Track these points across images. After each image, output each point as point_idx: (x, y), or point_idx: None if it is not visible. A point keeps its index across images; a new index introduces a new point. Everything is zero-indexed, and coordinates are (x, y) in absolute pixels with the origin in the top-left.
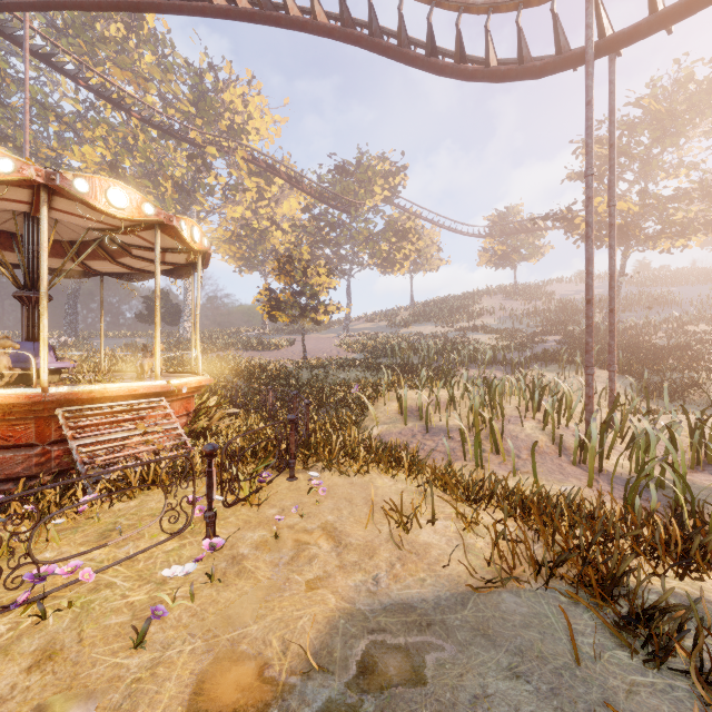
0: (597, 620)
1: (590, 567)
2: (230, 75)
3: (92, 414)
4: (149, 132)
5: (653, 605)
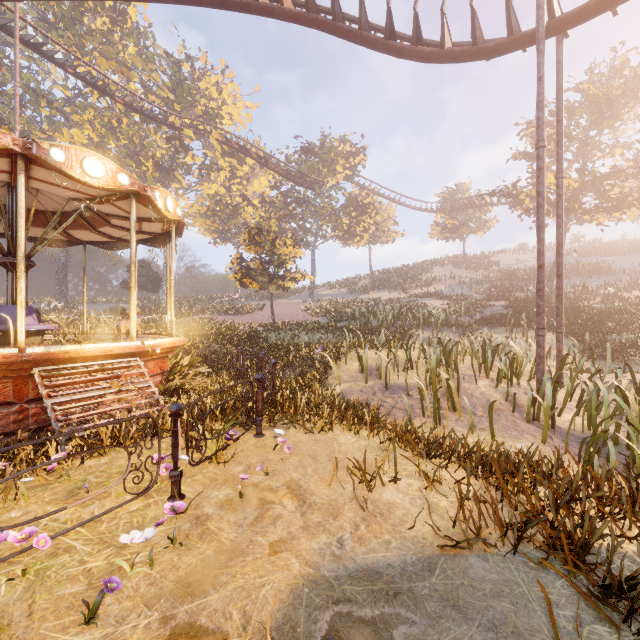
0: (571, 588)
1: (562, 533)
2: (206, 64)
3: (69, 373)
4: (132, 117)
5: (632, 576)
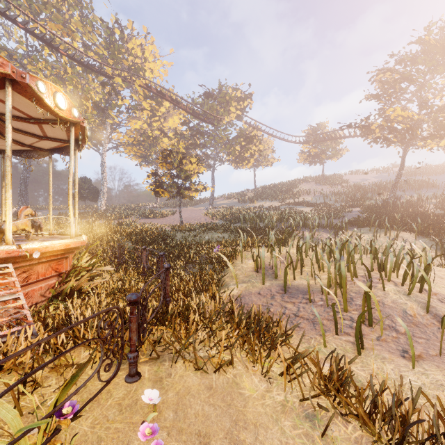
0: None
1: None
2: (132, 30)
3: None
4: (75, 68)
5: None
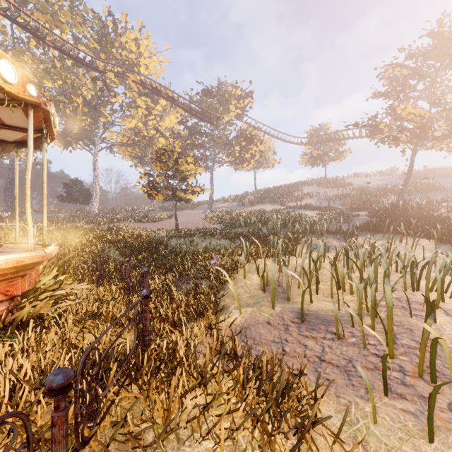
0: None
1: None
2: (126, 23)
3: None
4: (64, 61)
5: None
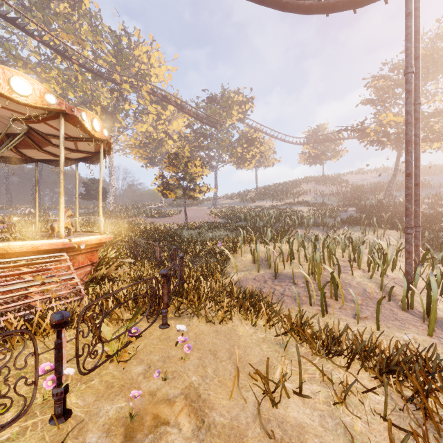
0: None
1: None
2: (139, 38)
3: (0, 267)
4: (85, 75)
5: None
